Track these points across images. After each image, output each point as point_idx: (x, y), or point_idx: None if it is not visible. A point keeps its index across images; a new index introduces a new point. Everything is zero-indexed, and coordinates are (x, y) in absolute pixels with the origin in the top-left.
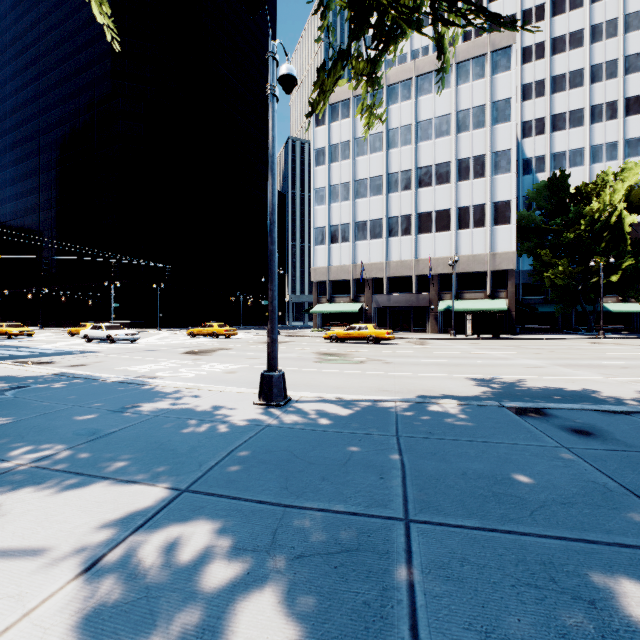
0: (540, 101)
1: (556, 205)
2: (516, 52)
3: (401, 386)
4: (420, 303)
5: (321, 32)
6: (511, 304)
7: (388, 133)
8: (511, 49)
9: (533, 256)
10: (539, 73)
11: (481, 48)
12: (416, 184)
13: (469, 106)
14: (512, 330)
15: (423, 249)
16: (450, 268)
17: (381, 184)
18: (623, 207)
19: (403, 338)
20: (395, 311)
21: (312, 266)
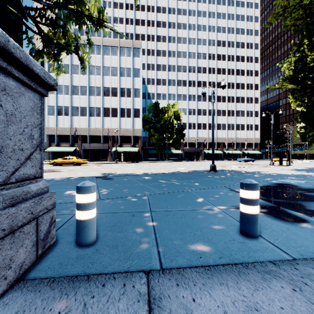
0: (153, 72)
1: (156, 113)
2: (145, 50)
3: (70, 176)
4: (105, 148)
5: (27, 46)
6: (140, 149)
7: (89, 67)
8: (140, 49)
9: (148, 131)
10: (153, 61)
11: (129, 44)
12: (103, 94)
13: (125, 66)
14: (140, 159)
15: (106, 124)
16: (117, 133)
17: (86, 90)
18: (173, 117)
19: (94, 163)
20: (93, 151)
21: (46, 126)
